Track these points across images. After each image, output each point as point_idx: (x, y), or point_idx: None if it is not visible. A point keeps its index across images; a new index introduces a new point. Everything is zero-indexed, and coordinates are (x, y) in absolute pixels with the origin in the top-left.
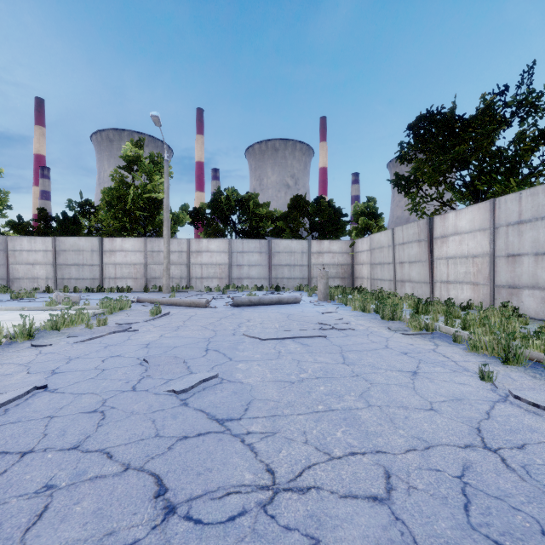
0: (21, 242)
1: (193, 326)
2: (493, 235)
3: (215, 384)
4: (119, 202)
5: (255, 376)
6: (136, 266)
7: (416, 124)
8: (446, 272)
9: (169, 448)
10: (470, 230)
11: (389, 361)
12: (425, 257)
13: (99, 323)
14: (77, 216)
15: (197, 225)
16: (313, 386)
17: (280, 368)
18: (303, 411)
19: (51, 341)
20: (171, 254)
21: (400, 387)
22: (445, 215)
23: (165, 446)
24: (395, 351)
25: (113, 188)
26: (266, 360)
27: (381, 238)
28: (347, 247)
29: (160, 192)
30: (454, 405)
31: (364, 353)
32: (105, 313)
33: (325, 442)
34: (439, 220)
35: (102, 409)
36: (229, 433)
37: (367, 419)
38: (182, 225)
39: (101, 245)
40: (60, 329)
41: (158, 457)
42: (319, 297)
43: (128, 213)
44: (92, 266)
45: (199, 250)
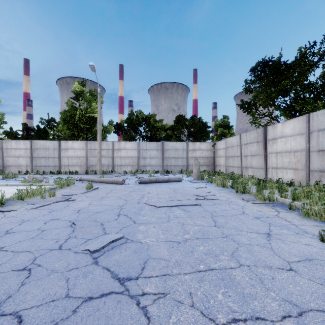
0: (11, 143)
1: (112, 197)
2: (308, 137)
3: (121, 244)
4: (70, 119)
5: (151, 237)
6: (81, 158)
7: (256, 68)
8: (276, 162)
9: (73, 311)
10: (292, 134)
11: (248, 224)
12: (261, 152)
13: (50, 195)
14: (45, 128)
15: (118, 133)
16: (195, 246)
17: (170, 230)
18: (188, 271)
19: (15, 207)
20: (102, 150)
21: (261, 247)
22: (275, 125)
23: (71, 309)
24: (250, 216)
25: (67, 110)
26: (160, 223)
27: (233, 140)
28: (210, 146)
29: (96, 113)
30: (308, 266)
31: (228, 218)
32: (57, 188)
33: (209, 306)
34: (271, 128)
35: (30, 267)
36: (127, 293)
37: (241, 279)
38: (109, 133)
39: (59, 145)
40: (23, 199)
41: (62, 323)
42: (194, 177)
43: (76, 125)
44: (54, 158)
45: (119, 148)
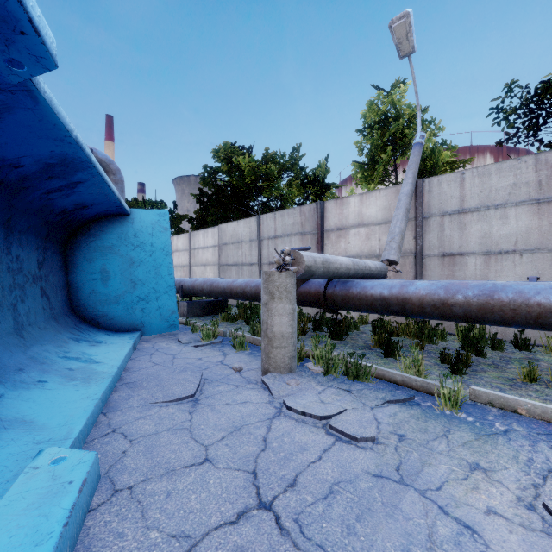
0: None
1: None
2: None
3: None
4: None
5: None
6: None
7: None
8: None
9: None
10: None
11: None
12: None
13: None
14: None
15: None
16: None
17: None
18: None
19: None
20: None
21: None
22: None
23: None
24: None
25: None
26: None
27: None
28: None
29: None
30: None
31: None
32: None
33: None
34: None
35: None
36: None
37: None
38: None
39: None
40: None
41: None
42: None
43: None
44: None
45: None
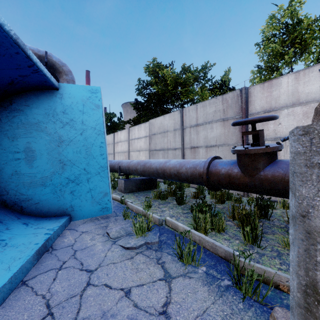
0: None
1: None
2: None
3: None
4: None
5: None
6: None
7: None
8: None
9: None
10: None
11: None
12: None
13: None
14: None
15: None
16: None
17: None
18: None
19: None
20: None
21: None
22: None
23: None
24: None
25: None
26: None
27: None
28: None
29: None
30: None
31: None
32: None
33: None
34: None
35: None
36: None
37: None
38: None
39: None
40: None
41: None
42: None
43: None
44: None
45: None
